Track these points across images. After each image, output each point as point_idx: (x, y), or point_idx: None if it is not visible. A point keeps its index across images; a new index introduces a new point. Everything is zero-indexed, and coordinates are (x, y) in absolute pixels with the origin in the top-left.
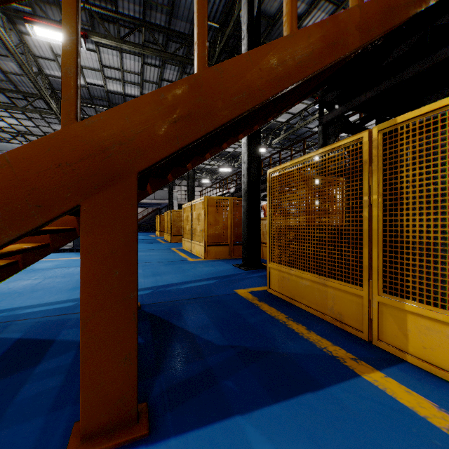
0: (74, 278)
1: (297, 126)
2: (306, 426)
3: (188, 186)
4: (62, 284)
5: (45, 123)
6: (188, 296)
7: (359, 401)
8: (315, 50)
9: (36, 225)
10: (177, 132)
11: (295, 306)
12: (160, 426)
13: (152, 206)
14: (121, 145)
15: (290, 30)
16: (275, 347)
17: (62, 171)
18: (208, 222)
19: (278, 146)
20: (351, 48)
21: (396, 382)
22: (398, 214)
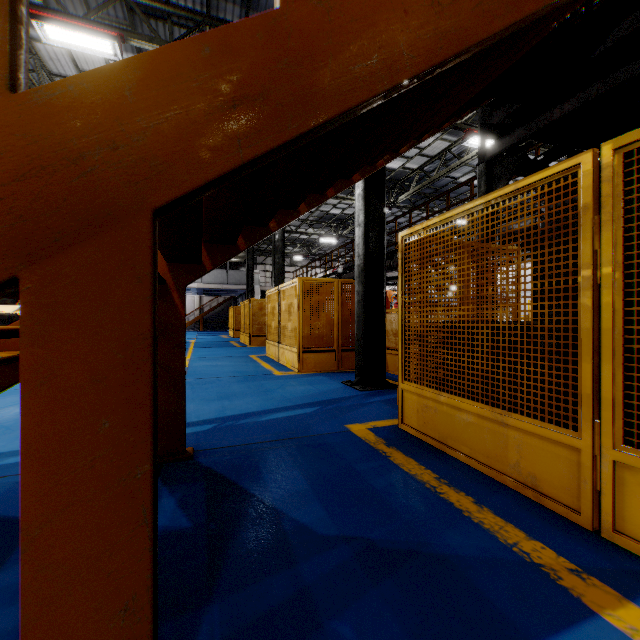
0: None
1: (436, 175)
2: None
3: (274, 264)
4: None
5: None
6: (271, 435)
7: None
8: None
9: None
10: (239, 128)
11: (448, 457)
12: None
13: (224, 294)
14: (114, 150)
15: None
16: (423, 542)
17: None
18: (304, 317)
19: (407, 206)
20: None
21: None
22: None
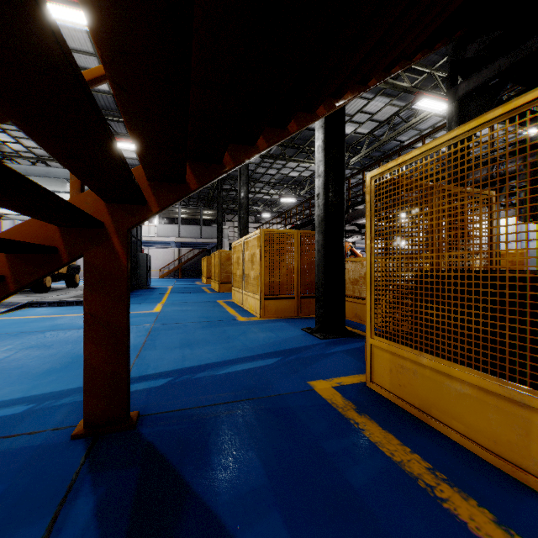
0: (63, 350)
1: (385, 138)
2: None
3: (240, 219)
4: (37, 361)
5: None
6: (228, 395)
7: None
8: None
9: None
10: None
11: (435, 432)
12: None
13: (198, 247)
14: None
15: None
16: None
17: None
18: (266, 266)
19: (358, 167)
20: None
21: None
22: None
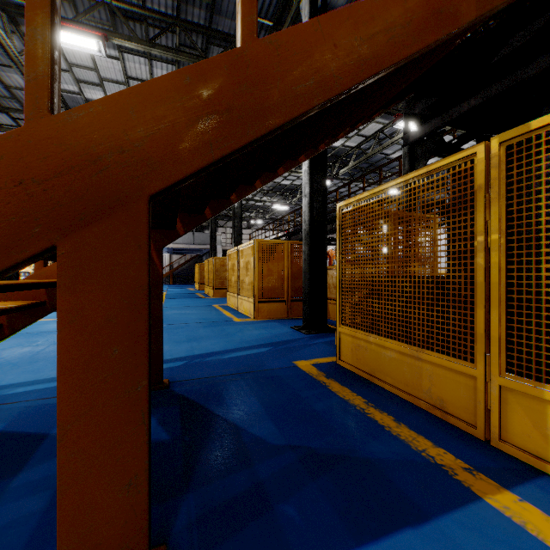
0: None
1: (371, 152)
2: None
3: (234, 228)
4: None
5: None
6: (232, 370)
7: (487, 545)
8: (414, 22)
9: None
10: (211, 135)
11: (376, 386)
12: None
13: (190, 253)
14: (122, 153)
15: None
16: (352, 449)
17: (27, 192)
18: (259, 272)
19: (347, 178)
20: (464, 20)
21: (537, 509)
22: (532, 261)
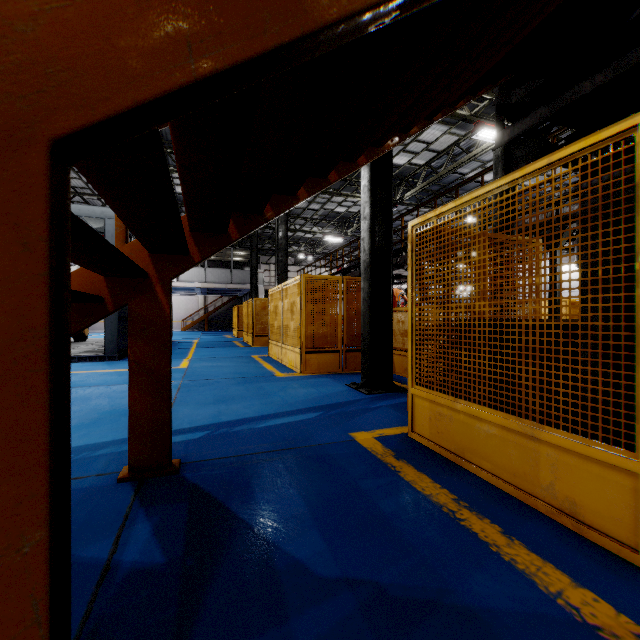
0: (87, 407)
1: (444, 170)
2: None
3: (278, 262)
4: None
5: (73, 173)
6: (268, 445)
7: None
8: None
9: None
10: (189, 27)
11: (467, 473)
12: None
13: (228, 294)
14: None
15: None
16: (445, 588)
17: None
18: (307, 316)
19: (414, 203)
20: None
21: None
22: None
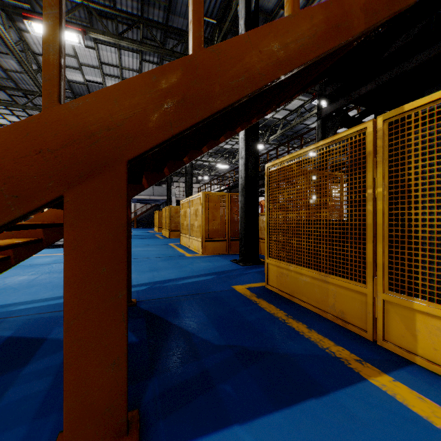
0: None
1: (294, 123)
2: (312, 438)
3: (186, 183)
4: (58, 280)
5: None
6: (185, 292)
7: (367, 409)
8: (318, 33)
9: (13, 217)
10: (171, 117)
11: (295, 303)
12: (151, 436)
13: (151, 202)
14: (108, 131)
15: (292, 11)
16: (275, 347)
17: (43, 158)
18: (206, 218)
19: (275, 143)
20: (355, 31)
21: (406, 386)
22: (406, 207)
